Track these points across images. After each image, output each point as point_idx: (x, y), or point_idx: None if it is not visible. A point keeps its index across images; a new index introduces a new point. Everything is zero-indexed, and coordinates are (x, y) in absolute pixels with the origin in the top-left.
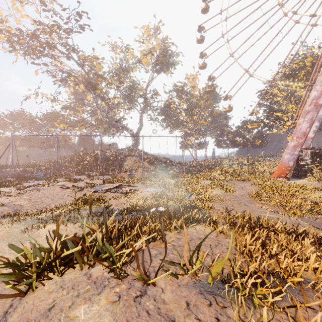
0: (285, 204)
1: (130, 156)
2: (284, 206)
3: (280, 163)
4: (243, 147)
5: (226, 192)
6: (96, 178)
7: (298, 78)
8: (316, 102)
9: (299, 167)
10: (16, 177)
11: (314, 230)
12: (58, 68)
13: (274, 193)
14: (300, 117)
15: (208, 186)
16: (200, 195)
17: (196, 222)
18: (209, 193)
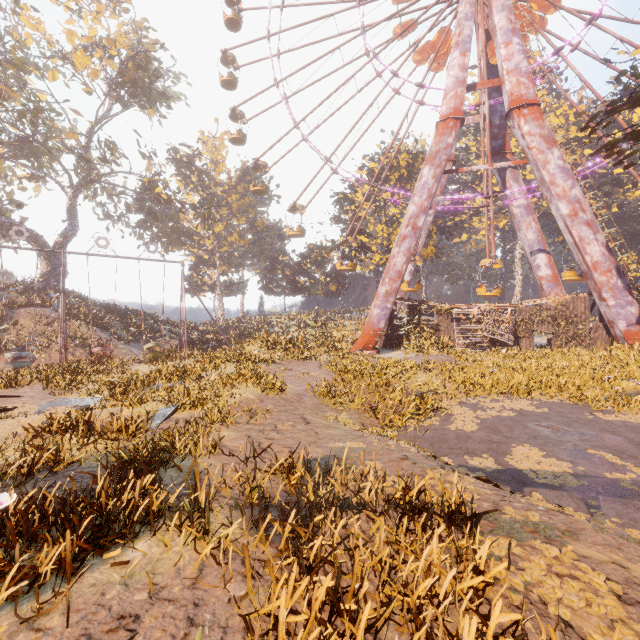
0: (377, 404)
1: (29, 306)
2: (374, 410)
3: (367, 324)
4: (310, 294)
5: (266, 393)
6: None
7: (390, 183)
8: (415, 223)
9: (393, 331)
10: None
11: (439, 482)
12: None
13: (359, 383)
14: (394, 246)
15: (227, 379)
16: (204, 407)
17: (143, 524)
18: (224, 400)
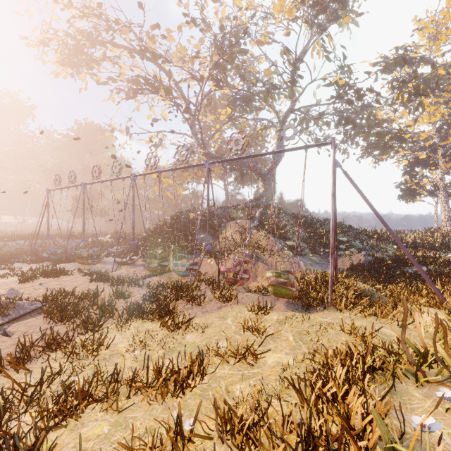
0: None
1: (239, 218)
2: None
3: None
4: None
5: None
6: (139, 265)
7: None
8: None
9: None
10: (34, 255)
11: None
12: (123, 78)
13: None
14: None
15: None
16: None
17: None
18: None
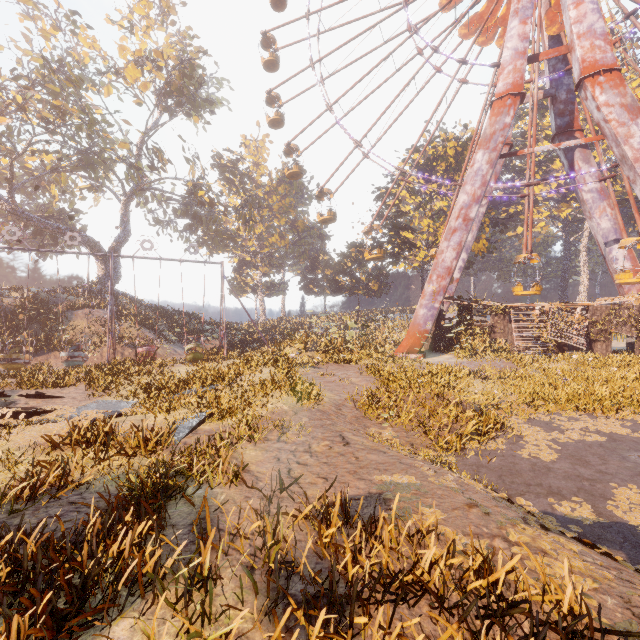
0: (427, 419)
1: (86, 307)
2: (425, 427)
3: (412, 325)
4: (350, 293)
5: (301, 404)
6: None
7: (437, 174)
8: (466, 214)
9: (441, 332)
10: None
11: (536, 562)
12: None
13: (406, 393)
14: (442, 240)
15: (260, 386)
16: (233, 418)
17: (129, 594)
18: (255, 410)
